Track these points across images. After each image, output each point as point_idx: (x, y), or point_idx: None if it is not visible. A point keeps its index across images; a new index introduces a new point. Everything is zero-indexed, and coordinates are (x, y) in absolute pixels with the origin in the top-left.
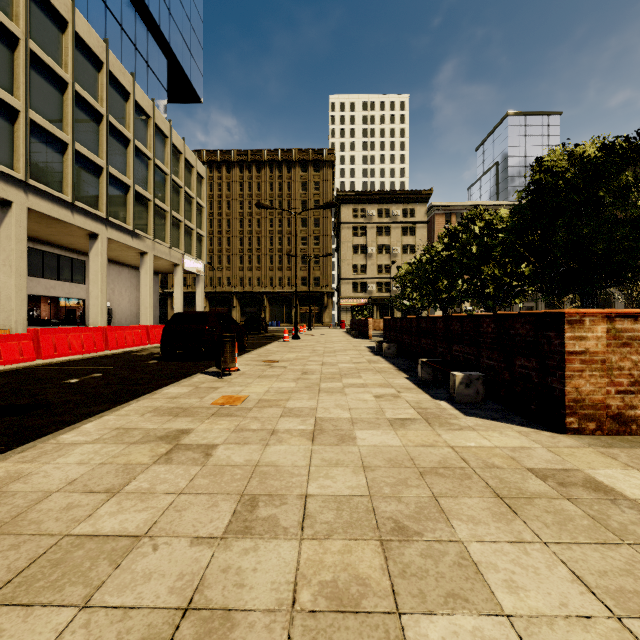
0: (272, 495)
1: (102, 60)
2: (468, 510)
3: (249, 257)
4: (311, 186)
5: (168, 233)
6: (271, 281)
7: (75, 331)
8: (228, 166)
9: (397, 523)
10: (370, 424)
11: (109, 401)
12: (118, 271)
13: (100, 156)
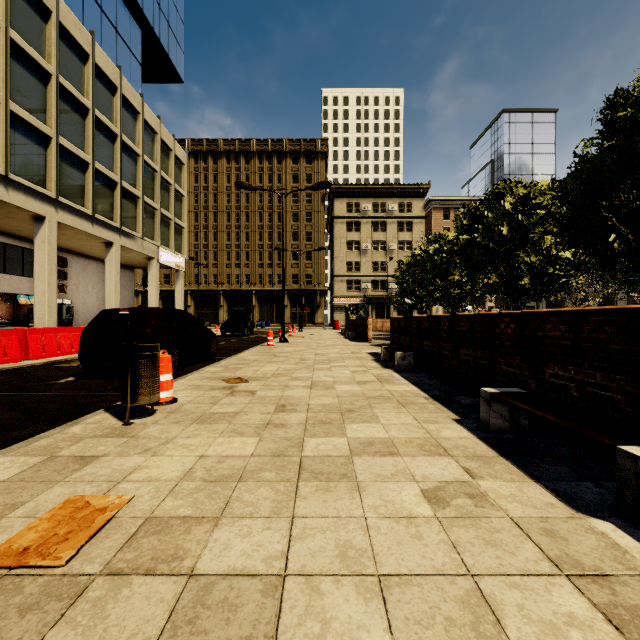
0: None
1: (49, 8)
2: None
3: (237, 253)
4: (303, 178)
5: (139, 221)
6: (260, 279)
7: None
8: (215, 156)
9: None
10: None
11: None
12: (83, 265)
13: (47, 123)
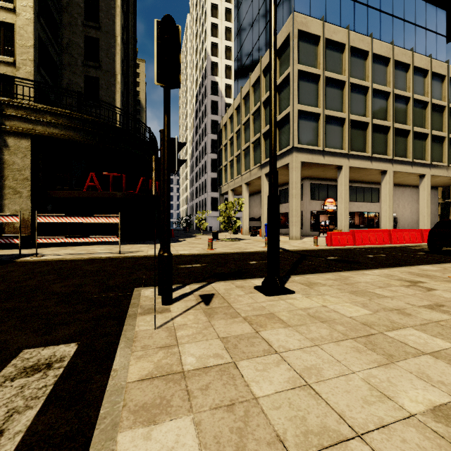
0: None
1: (389, 57)
2: None
3: None
4: None
5: (445, 154)
6: None
7: (372, 231)
8: None
9: None
10: None
11: (386, 266)
12: (401, 191)
13: (388, 120)
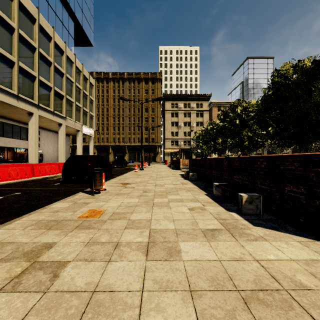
0: None
1: (35, 18)
2: None
3: (118, 127)
4: (150, 91)
5: (74, 113)
6: (129, 140)
7: (13, 166)
8: (107, 80)
9: None
10: (189, 235)
11: (11, 214)
12: (47, 134)
13: (34, 70)
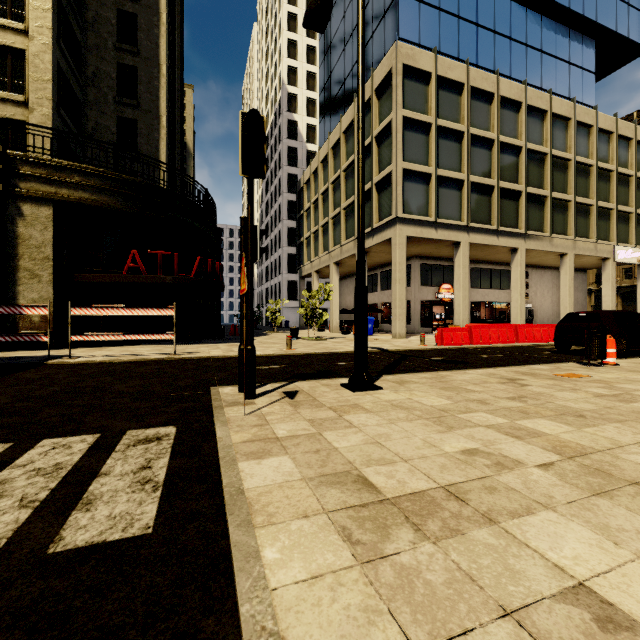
0: (535, 398)
1: (520, 101)
2: (638, 426)
3: None
4: None
5: (592, 227)
6: None
7: (493, 327)
8: None
9: (581, 415)
10: None
11: (496, 366)
12: (540, 274)
13: (519, 182)
